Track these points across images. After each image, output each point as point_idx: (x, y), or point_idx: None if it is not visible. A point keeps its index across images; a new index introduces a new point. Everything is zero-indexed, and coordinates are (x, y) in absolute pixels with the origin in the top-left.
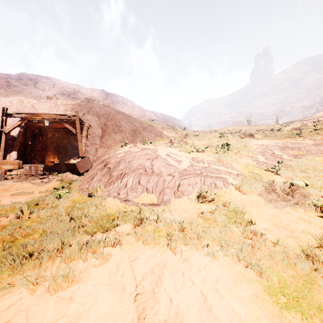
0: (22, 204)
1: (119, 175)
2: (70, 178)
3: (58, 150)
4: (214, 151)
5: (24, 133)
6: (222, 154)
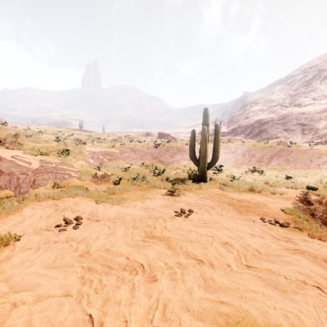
0: None
1: None
2: None
3: None
4: (57, 154)
5: None
6: (64, 157)
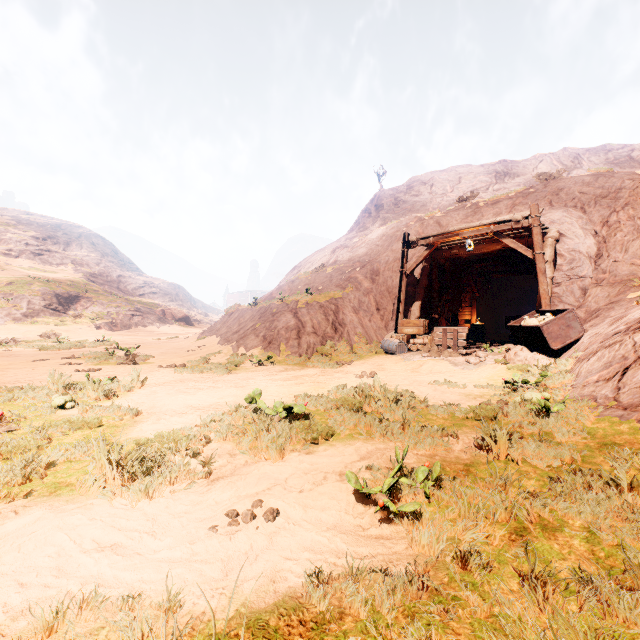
0: (467, 411)
1: None
2: (527, 360)
3: (476, 299)
4: None
5: (428, 273)
6: None
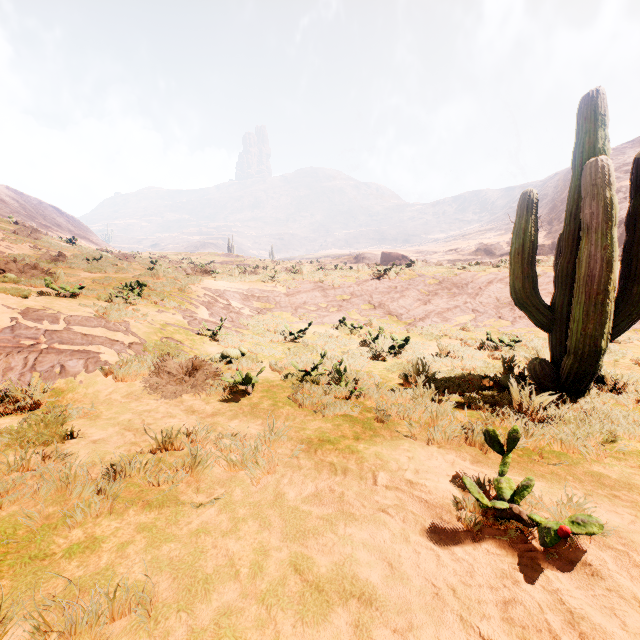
0: None
1: None
2: None
3: None
4: (105, 296)
5: None
6: (119, 303)
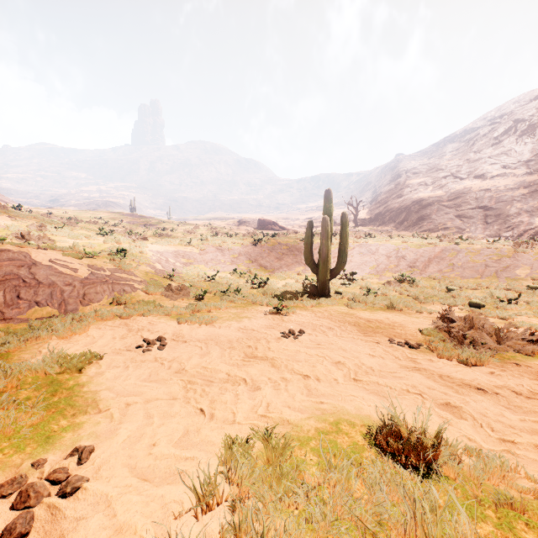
0: None
1: None
2: None
3: None
4: (109, 257)
5: None
6: (120, 261)
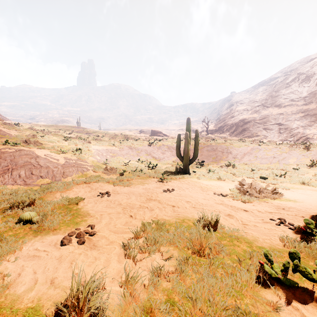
0: None
1: (6, 170)
2: None
3: None
4: (72, 153)
5: None
6: (79, 155)
